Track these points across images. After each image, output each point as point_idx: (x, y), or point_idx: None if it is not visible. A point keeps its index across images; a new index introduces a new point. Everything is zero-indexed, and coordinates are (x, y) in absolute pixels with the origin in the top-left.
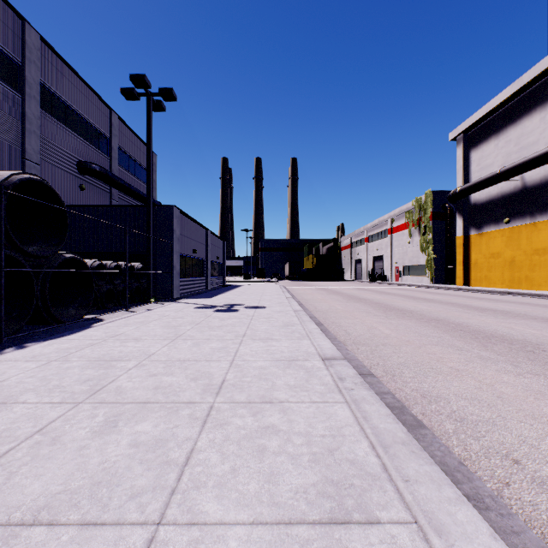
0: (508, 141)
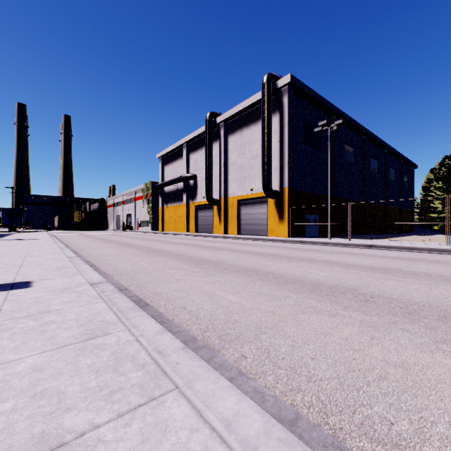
0: (174, 168)
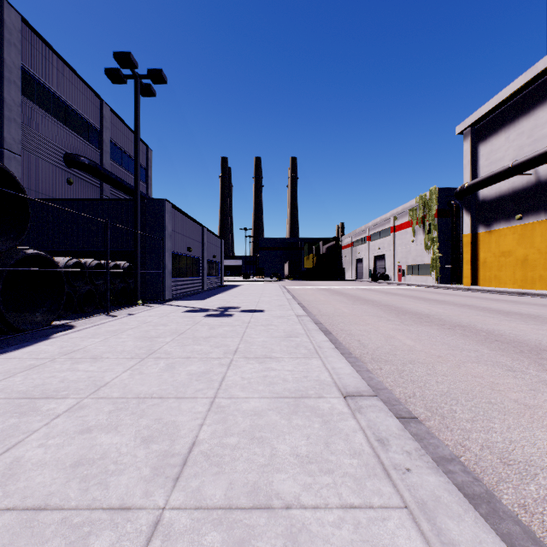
0: (520, 134)
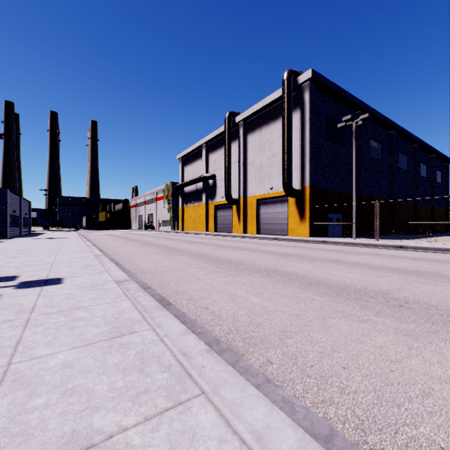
0: (193, 168)
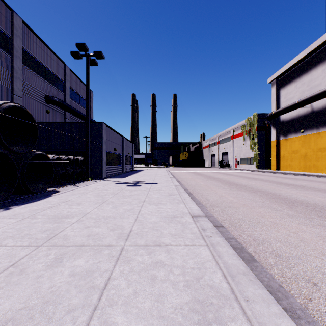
0: (303, 84)
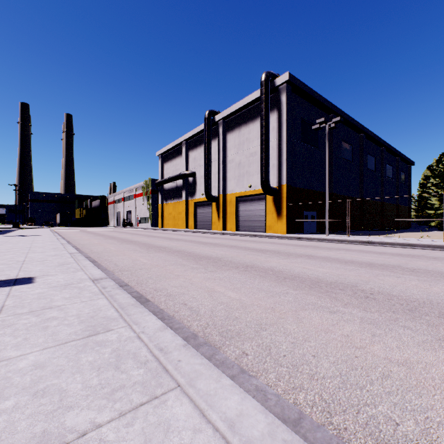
0: (173, 165)
